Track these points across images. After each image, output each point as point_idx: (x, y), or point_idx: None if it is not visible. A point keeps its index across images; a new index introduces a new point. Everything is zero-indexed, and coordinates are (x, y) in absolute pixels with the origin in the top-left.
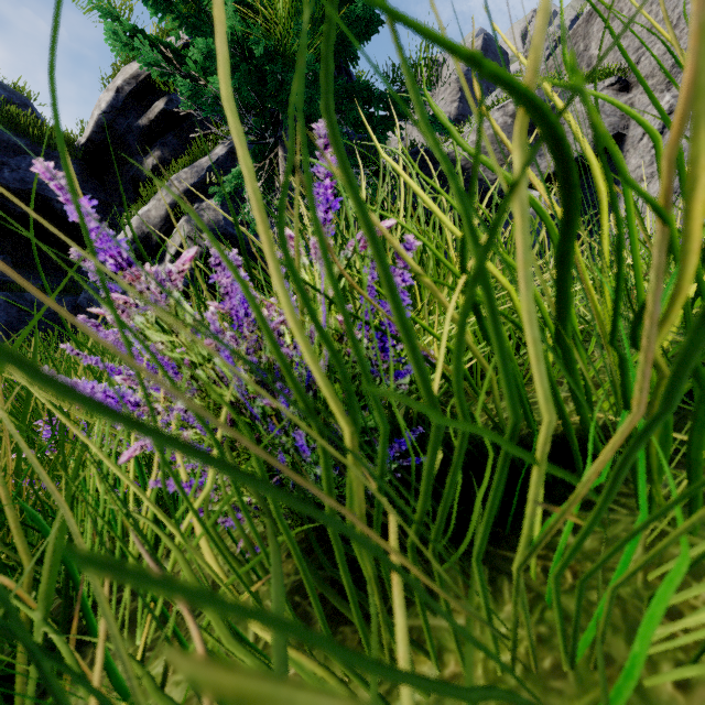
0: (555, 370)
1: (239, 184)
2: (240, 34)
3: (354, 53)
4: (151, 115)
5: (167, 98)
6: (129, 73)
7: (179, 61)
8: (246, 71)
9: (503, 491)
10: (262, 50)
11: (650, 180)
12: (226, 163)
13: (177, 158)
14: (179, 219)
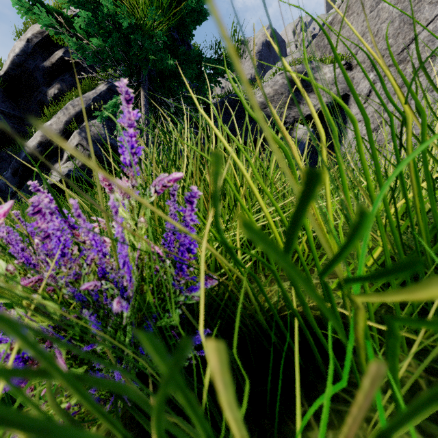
0: (309, 260)
1: (114, 111)
2: (112, 12)
3: (190, 32)
4: (53, 59)
5: (65, 49)
6: (36, 29)
7: (69, 25)
8: (116, 36)
9: (271, 376)
10: (127, 24)
11: (363, 122)
12: (106, 96)
13: (72, 90)
14: (73, 132)
